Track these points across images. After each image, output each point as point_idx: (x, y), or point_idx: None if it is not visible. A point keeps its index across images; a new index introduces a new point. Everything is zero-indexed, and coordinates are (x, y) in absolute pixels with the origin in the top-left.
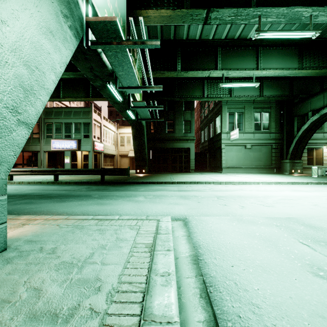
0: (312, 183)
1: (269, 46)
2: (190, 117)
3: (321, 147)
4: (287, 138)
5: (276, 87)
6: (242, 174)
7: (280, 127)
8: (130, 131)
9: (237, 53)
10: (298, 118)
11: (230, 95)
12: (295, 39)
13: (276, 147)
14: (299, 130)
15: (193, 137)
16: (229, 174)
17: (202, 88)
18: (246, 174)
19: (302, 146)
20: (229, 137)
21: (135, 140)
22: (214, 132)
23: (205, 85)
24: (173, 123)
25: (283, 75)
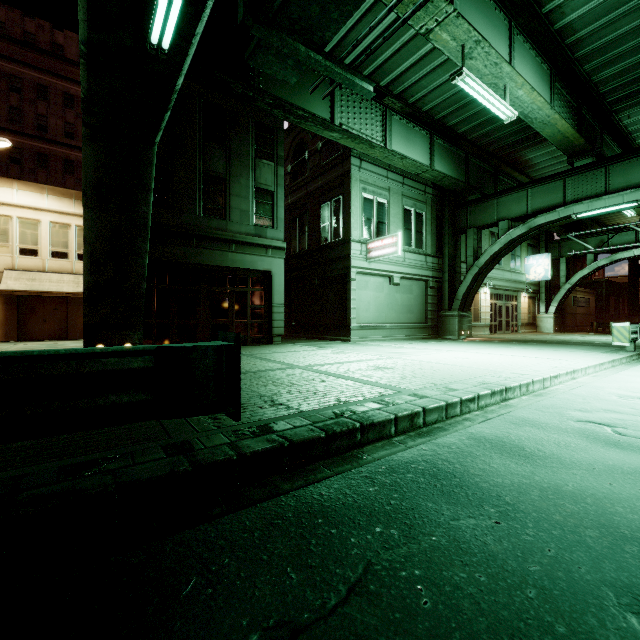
0: (623, 359)
1: (523, 36)
2: (273, 181)
3: (479, 291)
4: (451, 268)
5: (450, 159)
6: (405, 343)
7: (437, 247)
8: (5, 197)
9: (485, 8)
10: (475, 231)
11: (385, 145)
12: (561, 44)
13: (433, 286)
14: (475, 254)
15: (281, 241)
16: (394, 346)
17: (328, 98)
18: (421, 344)
19: (477, 285)
20: (364, 252)
21: (100, 207)
22: (312, 238)
23: (336, 93)
24: (225, 188)
25: (528, 121)
